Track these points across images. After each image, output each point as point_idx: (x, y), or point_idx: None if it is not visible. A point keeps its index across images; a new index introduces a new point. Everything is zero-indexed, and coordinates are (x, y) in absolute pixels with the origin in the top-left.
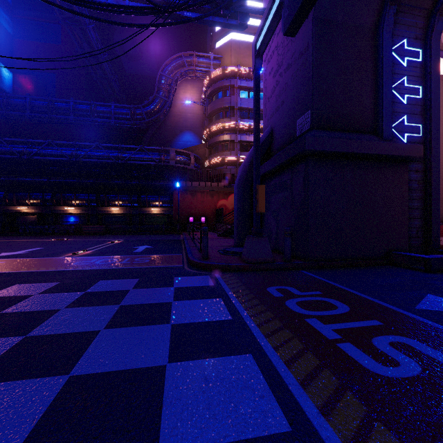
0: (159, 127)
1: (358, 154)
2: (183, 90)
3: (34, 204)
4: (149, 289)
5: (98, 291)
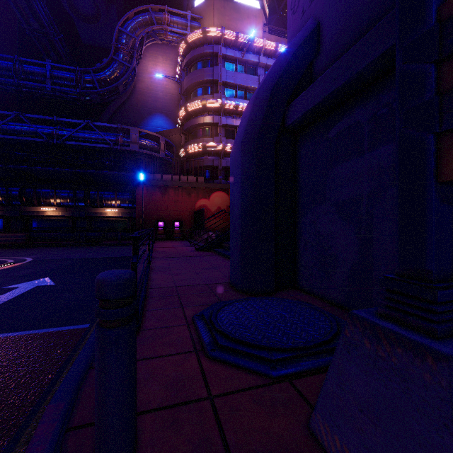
0: (121, 106)
1: None
2: (153, 62)
3: None
4: None
5: None
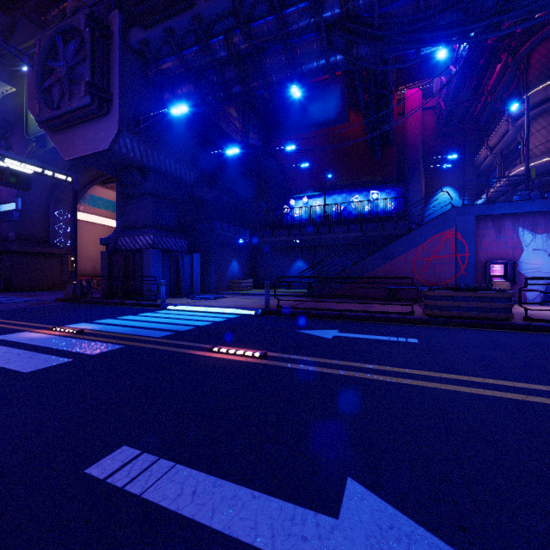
0: None
1: (36, 252)
2: None
3: None
4: None
5: None
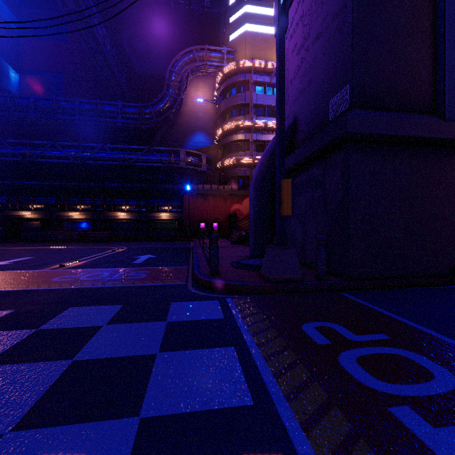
0: (169, 128)
1: (416, 137)
2: (195, 88)
3: (38, 209)
4: (129, 325)
5: (56, 329)
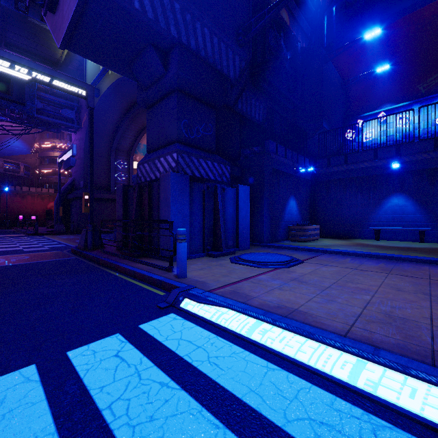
0: None
1: (98, 198)
2: None
3: None
4: (17, 238)
5: None
